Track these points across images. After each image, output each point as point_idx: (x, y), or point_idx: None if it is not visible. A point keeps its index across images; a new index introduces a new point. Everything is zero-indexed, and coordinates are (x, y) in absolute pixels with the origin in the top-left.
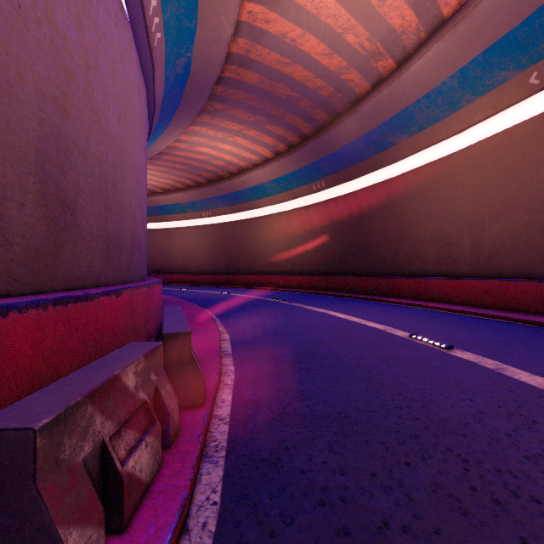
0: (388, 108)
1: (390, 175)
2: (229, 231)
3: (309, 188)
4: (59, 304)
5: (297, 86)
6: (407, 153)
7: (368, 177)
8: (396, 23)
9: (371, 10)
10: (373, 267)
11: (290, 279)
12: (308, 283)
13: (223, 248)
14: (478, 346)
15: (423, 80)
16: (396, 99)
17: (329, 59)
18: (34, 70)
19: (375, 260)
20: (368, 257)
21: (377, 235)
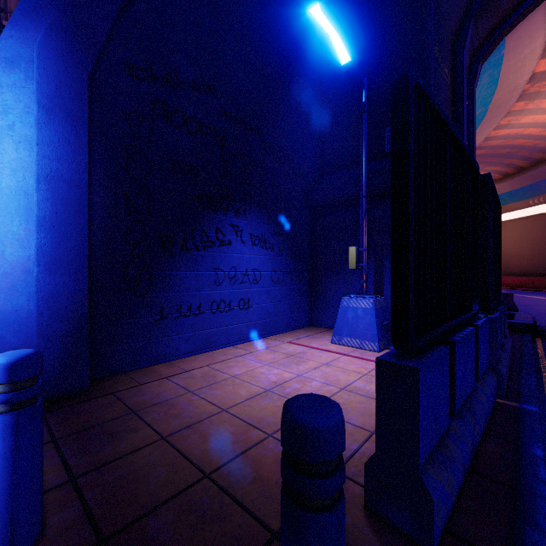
0: None
1: None
2: None
3: (525, 203)
4: None
5: (517, 147)
6: None
7: None
8: None
9: None
10: None
11: (503, 279)
12: (523, 283)
13: None
14: None
15: None
16: None
17: (545, 132)
18: None
19: None
20: None
21: None
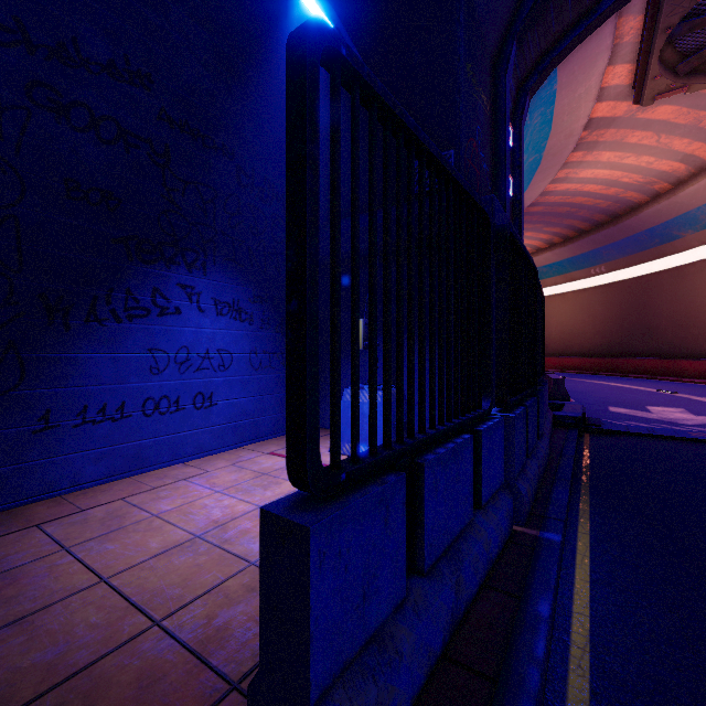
0: (668, 212)
1: (679, 262)
2: None
3: (587, 272)
4: None
5: (577, 205)
6: (694, 245)
7: (654, 263)
8: (666, 169)
9: (641, 168)
10: (659, 349)
11: (564, 360)
12: (585, 365)
13: None
14: (697, 394)
15: (700, 196)
16: (676, 207)
17: (606, 190)
18: None
19: (661, 343)
20: (654, 339)
21: (664, 319)
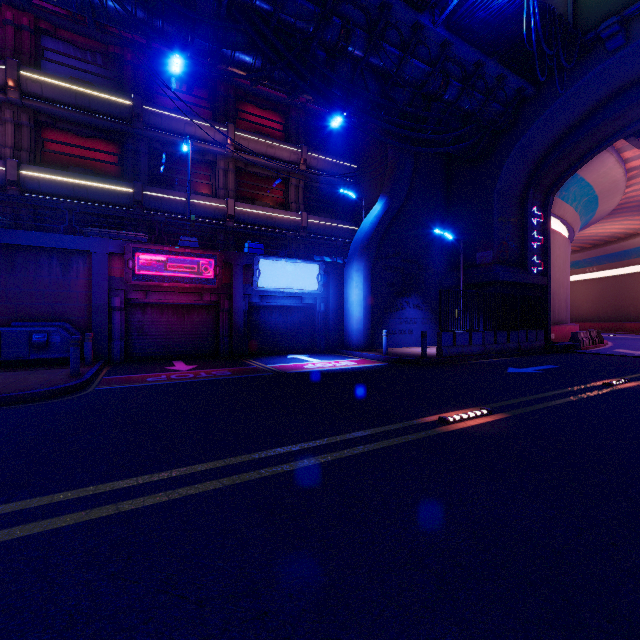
0: None
1: None
2: (616, 284)
3: None
4: (574, 325)
5: None
6: None
7: None
8: None
9: None
10: None
11: None
12: None
13: (610, 299)
14: None
15: None
16: None
17: None
18: (565, 286)
19: None
20: None
21: None
